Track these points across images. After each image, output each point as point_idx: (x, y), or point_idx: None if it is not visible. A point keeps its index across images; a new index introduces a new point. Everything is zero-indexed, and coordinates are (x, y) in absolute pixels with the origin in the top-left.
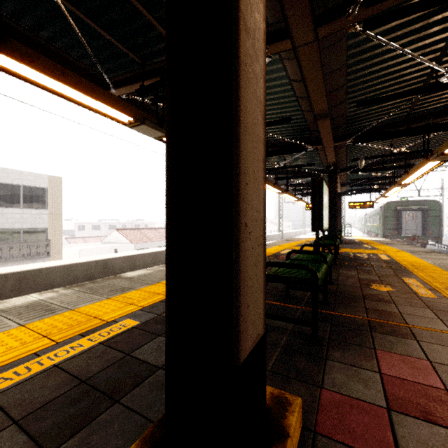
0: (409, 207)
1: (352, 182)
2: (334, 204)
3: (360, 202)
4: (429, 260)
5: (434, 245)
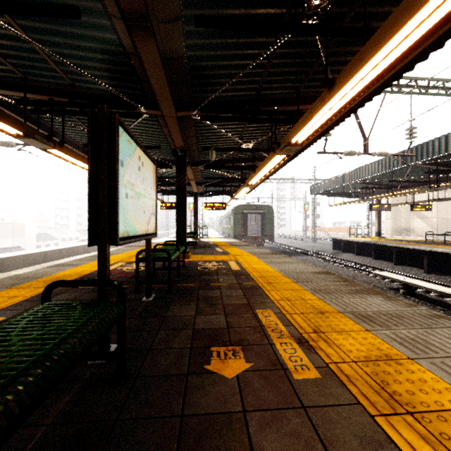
0: (253, 211)
1: (207, 182)
2: (184, 200)
3: (215, 203)
4: (274, 265)
5: (268, 243)
